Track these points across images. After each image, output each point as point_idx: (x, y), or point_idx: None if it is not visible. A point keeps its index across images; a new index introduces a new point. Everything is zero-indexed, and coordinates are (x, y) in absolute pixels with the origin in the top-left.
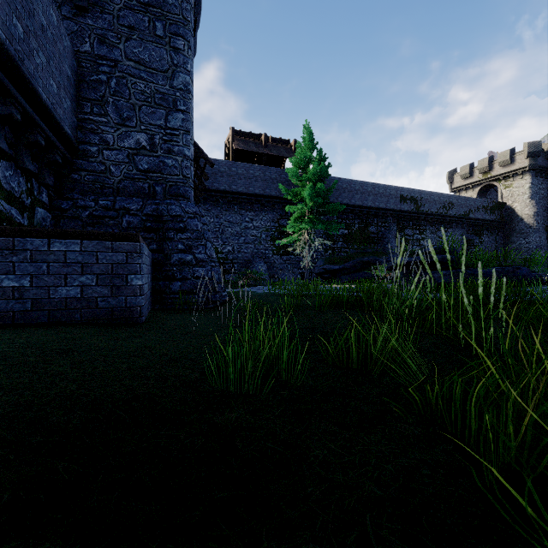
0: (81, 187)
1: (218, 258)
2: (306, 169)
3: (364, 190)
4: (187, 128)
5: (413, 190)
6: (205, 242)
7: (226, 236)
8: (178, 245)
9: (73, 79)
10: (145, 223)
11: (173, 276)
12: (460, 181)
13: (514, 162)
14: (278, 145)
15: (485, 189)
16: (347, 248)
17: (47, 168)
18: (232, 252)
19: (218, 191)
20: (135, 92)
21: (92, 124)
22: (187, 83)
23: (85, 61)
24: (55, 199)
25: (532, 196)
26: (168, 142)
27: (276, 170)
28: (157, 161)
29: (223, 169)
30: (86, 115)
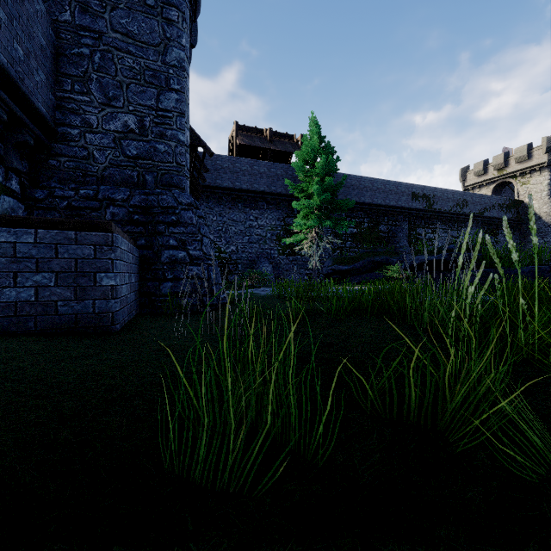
0: (60, 175)
1: (221, 258)
2: (313, 163)
3: (374, 187)
4: (181, 109)
5: (425, 187)
6: (200, 238)
7: (229, 235)
8: (169, 240)
9: (49, 50)
10: (133, 216)
11: (163, 276)
12: (473, 178)
13: (531, 157)
14: (284, 140)
15: (500, 187)
16: (356, 248)
17: (16, 150)
18: (236, 252)
19: (221, 188)
20: (122, 69)
21: (72, 104)
22: (181, 59)
23: (64, 32)
24: (29, 187)
25: (550, 193)
26: (160, 125)
27: (281, 166)
28: (147, 146)
29: (227, 165)
30: (65, 93)
